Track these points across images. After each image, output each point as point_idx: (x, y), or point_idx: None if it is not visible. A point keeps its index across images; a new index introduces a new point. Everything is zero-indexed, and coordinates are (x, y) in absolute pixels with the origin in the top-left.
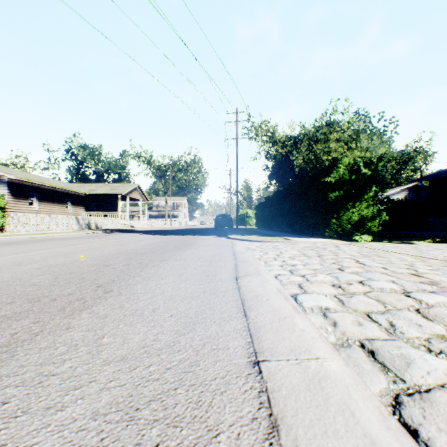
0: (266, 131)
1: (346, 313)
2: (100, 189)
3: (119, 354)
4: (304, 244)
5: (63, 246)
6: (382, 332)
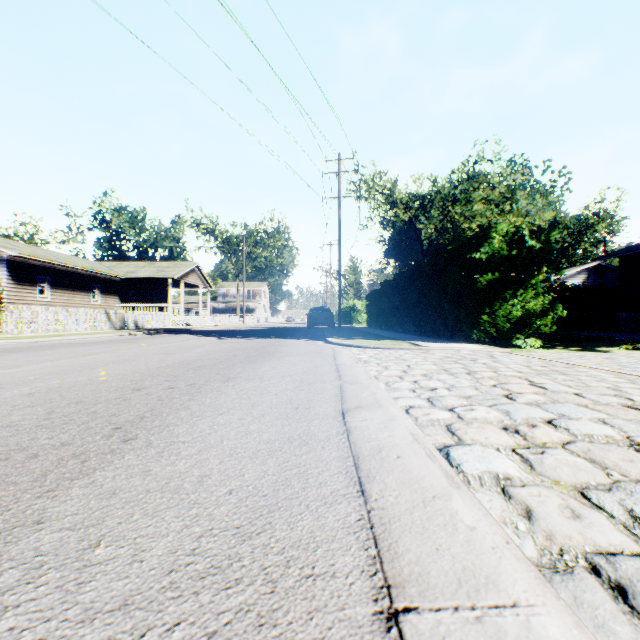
0: (381, 187)
1: (542, 488)
2: (142, 271)
3: (119, 591)
4: (442, 353)
5: (80, 356)
6: (625, 537)
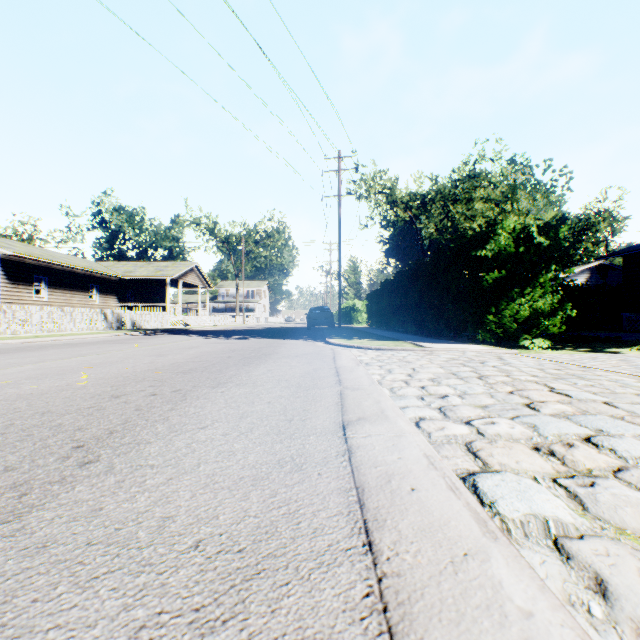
0: (382, 187)
1: (608, 542)
2: (141, 270)
3: None
4: (447, 355)
5: (66, 358)
6: None
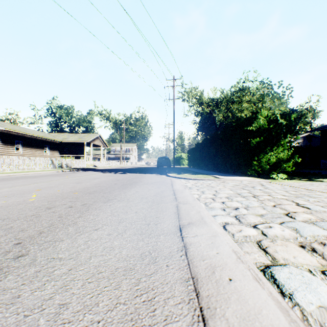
0: (195, 95)
1: None
2: (71, 138)
3: None
4: (232, 182)
5: (27, 184)
6: None
